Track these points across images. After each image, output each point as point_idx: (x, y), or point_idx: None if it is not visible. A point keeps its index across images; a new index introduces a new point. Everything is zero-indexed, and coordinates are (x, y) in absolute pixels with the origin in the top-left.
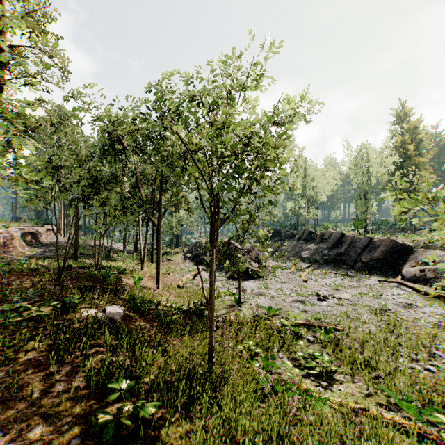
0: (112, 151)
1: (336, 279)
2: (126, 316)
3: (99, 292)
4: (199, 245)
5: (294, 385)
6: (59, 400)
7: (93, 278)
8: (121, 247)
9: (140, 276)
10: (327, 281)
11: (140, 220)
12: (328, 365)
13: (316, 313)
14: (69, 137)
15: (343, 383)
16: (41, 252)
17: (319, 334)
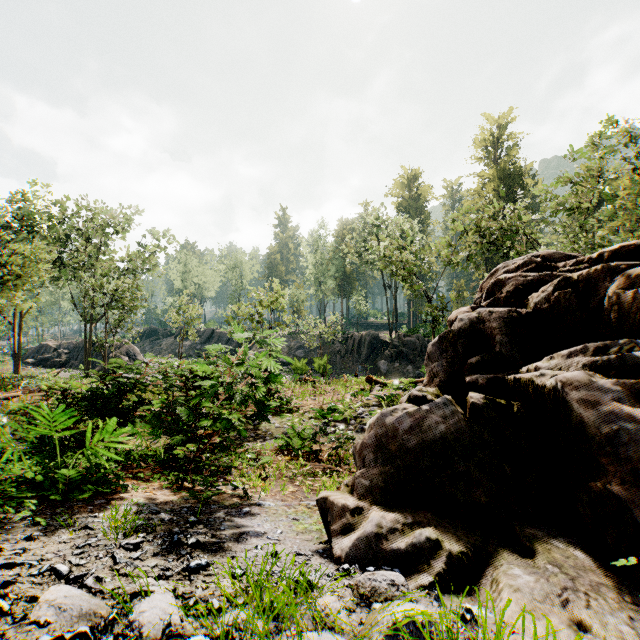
0: None
1: None
2: None
3: None
4: (46, 348)
5: None
6: None
7: None
8: None
9: None
10: None
11: None
12: None
13: None
14: None
15: None
16: None
17: None
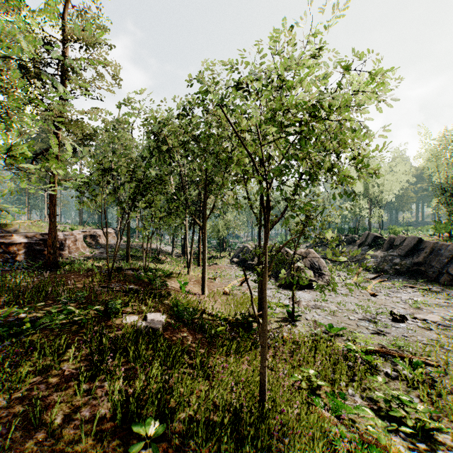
0: (159, 153)
1: (414, 295)
2: (168, 325)
3: (143, 296)
4: (246, 250)
5: (382, 450)
6: (81, 433)
7: (140, 281)
8: (170, 250)
9: (185, 280)
10: (402, 297)
11: (186, 222)
12: (426, 419)
13: (395, 339)
14: (120, 142)
15: (452, 449)
16: (99, 253)
17: (402, 368)
